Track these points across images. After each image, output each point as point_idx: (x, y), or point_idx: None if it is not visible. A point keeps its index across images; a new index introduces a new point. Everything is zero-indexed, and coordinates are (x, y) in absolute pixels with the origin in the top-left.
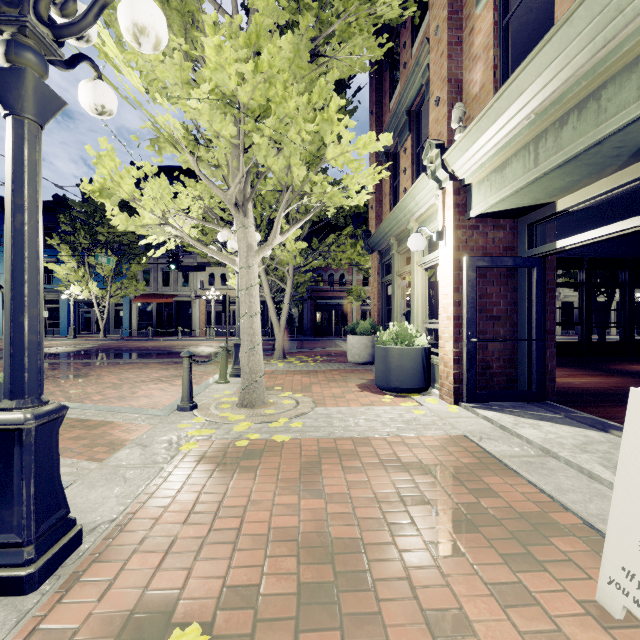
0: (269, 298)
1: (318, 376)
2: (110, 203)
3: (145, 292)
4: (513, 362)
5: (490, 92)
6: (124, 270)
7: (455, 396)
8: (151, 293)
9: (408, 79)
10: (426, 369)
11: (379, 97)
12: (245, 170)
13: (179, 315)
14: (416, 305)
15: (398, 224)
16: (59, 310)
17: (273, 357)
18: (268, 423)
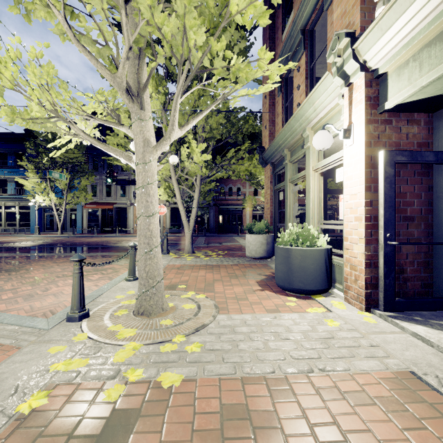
0: (180, 203)
1: (220, 271)
2: None
3: (93, 201)
4: (428, 265)
5: None
6: (76, 184)
7: (367, 302)
8: (97, 201)
9: None
10: (329, 270)
11: (272, 33)
12: (131, 39)
13: (118, 218)
14: (312, 207)
15: (292, 135)
16: (29, 214)
17: (183, 252)
18: (160, 344)
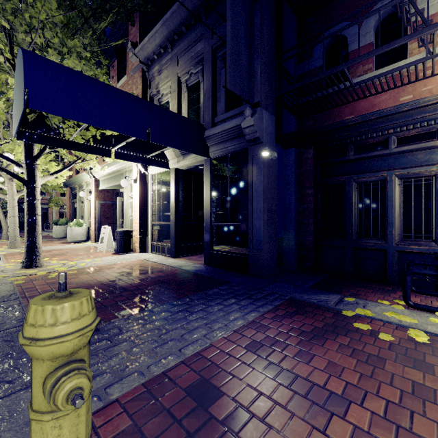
0: None
1: None
2: None
3: None
4: (113, 230)
5: (102, 160)
6: None
7: (95, 240)
8: None
9: None
10: (87, 234)
11: None
12: None
13: None
14: (85, 213)
15: (79, 181)
16: None
17: (1, 239)
18: None
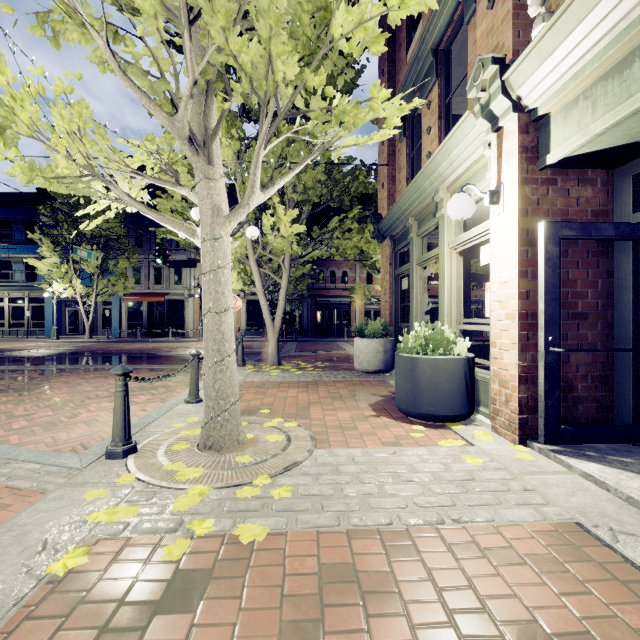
0: (261, 294)
1: (319, 390)
2: (7, 144)
3: (135, 290)
4: (606, 381)
5: None
6: (111, 266)
7: (522, 432)
8: (142, 291)
9: (437, 2)
10: (470, 388)
11: (392, 53)
12: (197, 70)
13: (171, 315)
14: (447, 300)
15: (420, 197)
16: (44, 309)
17: (266, 363)
18: (236, 487)
